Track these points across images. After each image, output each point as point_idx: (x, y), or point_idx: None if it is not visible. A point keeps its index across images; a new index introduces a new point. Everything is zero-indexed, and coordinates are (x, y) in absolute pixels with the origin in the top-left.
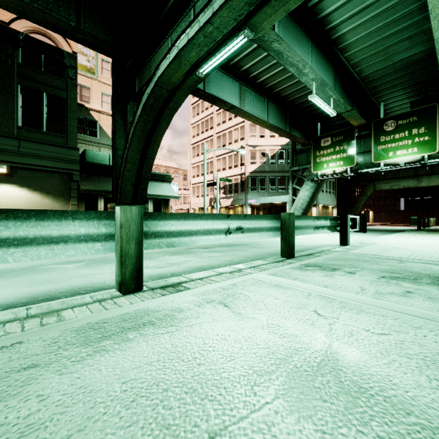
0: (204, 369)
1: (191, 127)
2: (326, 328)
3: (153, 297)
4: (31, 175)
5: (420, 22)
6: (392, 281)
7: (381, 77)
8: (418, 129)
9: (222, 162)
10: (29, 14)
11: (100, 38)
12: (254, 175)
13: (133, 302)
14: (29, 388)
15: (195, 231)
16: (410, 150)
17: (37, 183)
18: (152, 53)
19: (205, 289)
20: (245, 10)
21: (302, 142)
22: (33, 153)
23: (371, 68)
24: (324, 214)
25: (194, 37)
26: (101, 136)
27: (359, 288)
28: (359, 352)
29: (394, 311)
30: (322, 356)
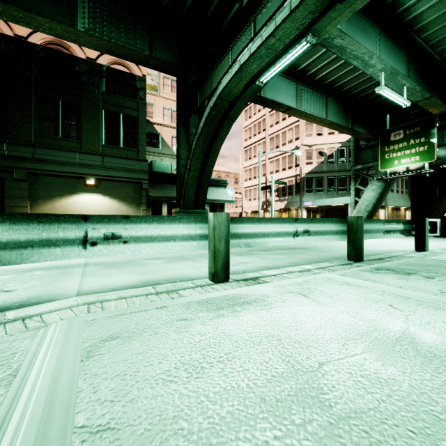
0: (302, 332)
1: (243, 131)
2: (403, 318)
3: (240, 286)
4: (112, 185)
5: None
6: None
7: None
8: None
9: (275, 164)
10: (115, 51)
11: (168, 61)
12: (310, 176)
13: (226, 288)
14: (190, 329)
15: (267, 233)
16: None
17: (116, 192)
18: (213, 68)
19: (281, 283)
20: (309, 18)
21: (366, 137)
22: (113, 166)
23: None
24: (395, 217)
25: (256, 51)
26: (163, 146)
27: (437, 291)
28: (435, 335)
29: None
30: (399, 334)
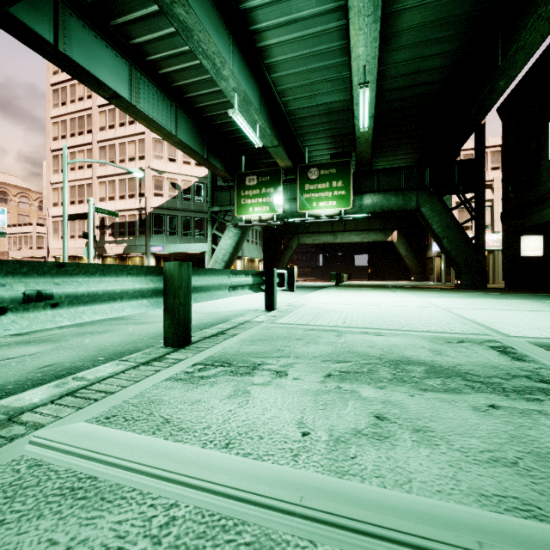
0: None
1: (49, 122)
2: None
3: None
4: None
5: (340, 66)
6: (345, 386)
7: (306, 117)
8: (336, 182)
9: (109, 187)
10: None
11: None
12: (160, 212)
13: None
14: None
15: None
16: (330, 203)
17: None
18: None
19: None
20: None
21: (224, 176)
22: None
23: (297, 104)
24: (250, 268)
25: None
26: None
27: (297, 429)
28: None
29: (396, 545)
30: None
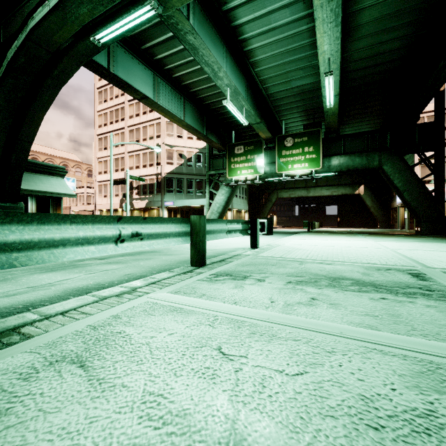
0: None
1: (96, 115)
2: (231, 382)
3: None
4: None
5: (310, 57)
6: (298, 287)
7: (282, 98)
8: (308, 147)
9: (135, 159)
10: None
11: None
12: (171, 176)
13: None
14: None
15: (61, 240)
16: (303, 165)
17: None
18: None
19: (61, 332)
20: None
21: (218, 147)
22: None
23: (275, 88)
24: (238, 218)
25: None
26: None
27: (268, 300)
28: (273, 426)
29: (305, 330)
30: None
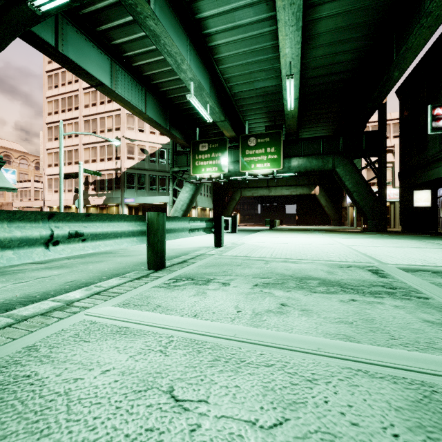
0: None
1: (45, 101)
2: None
3: None
4: None
5: (272, 59)
6: (265, 290)
7: (246, 98)
8: (270, 148)
9: (92, 152)
10: None
11: None
12: (132, 171)
13: None
14: None
15: None
16: (265, 164)
17: None
18: None
19: None
20: None
21: (182, 143)
22: None
23: (239, 88)
24: (203, 216)
25: None
26: None
27: (234, 309)
28: None
29: (278, 348)
30: None
